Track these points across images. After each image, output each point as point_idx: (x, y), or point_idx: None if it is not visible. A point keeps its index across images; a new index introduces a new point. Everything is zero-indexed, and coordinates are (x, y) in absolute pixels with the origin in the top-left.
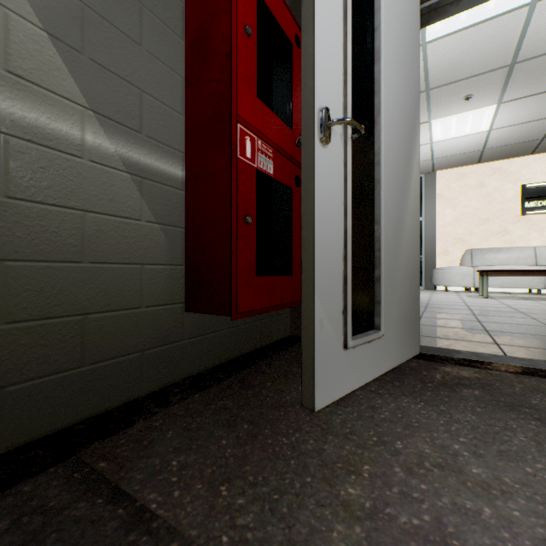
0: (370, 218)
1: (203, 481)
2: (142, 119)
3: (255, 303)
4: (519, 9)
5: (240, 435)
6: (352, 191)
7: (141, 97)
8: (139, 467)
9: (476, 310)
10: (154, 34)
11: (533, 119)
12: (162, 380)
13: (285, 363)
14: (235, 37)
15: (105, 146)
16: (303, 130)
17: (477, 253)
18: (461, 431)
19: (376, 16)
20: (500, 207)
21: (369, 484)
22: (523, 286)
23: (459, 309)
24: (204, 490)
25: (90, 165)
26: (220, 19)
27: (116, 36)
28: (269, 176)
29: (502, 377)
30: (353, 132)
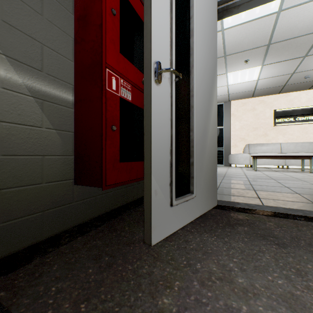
0: (188, 128)
1: (70, 301)
2: (43, 62)
3: (119, 178)
4: (272, 15)
5: (102, 265)
6: (176, 112)
7: (42, 48)
8: (28, 294)
9: (250, 178)
10: (52, 9)
11: (279, 74)
12: (58, 228)
13: (139, 213)
14: (104, 14)
15: (14, 78)
16: (145, 74)
17: (251, 146)
18: (235, 254)
19: (191, 10)
20: (263, 121)
21: (177, 295)
22: (275, 164)
23: (241, 177)
24: (69, 308)
25: (3, 91)
26: (95, 3)
27: (23, 7)
28: (128, 101)
29: (260, 218)
30: (177, 77)
